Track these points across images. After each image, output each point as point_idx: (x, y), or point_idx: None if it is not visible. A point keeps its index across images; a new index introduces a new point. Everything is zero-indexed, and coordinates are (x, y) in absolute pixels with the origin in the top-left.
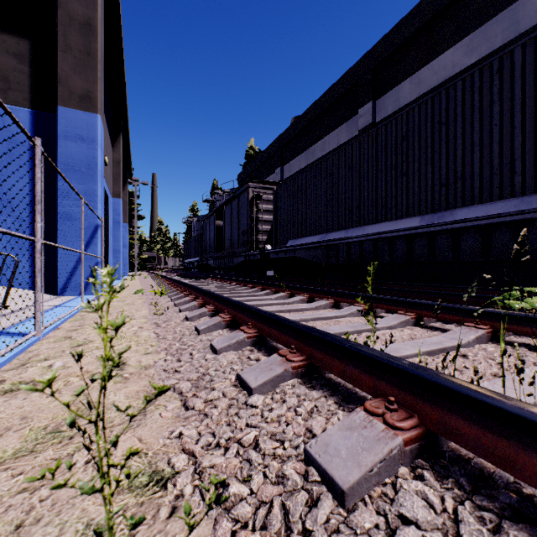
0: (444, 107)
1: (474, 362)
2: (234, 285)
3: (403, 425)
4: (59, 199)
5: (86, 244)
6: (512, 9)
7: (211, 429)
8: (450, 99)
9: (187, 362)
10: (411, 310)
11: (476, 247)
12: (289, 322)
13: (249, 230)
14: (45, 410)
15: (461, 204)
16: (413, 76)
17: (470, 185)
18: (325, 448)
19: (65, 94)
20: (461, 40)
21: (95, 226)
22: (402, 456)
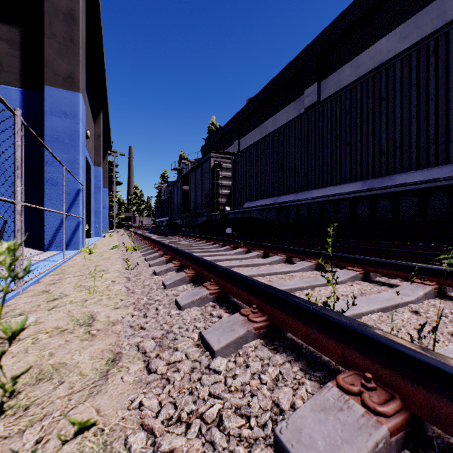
0: (384, 85)
1: (428, 319)
2: (198, 241)
3: (386, 411)
4: (46, 166)
5: (69, 206)
6: (440, 1)
7: (173, 398)
8: (389, 77)
9: (153, 317)
10: (358, 265)
11: (413, 208)
12: (250, 281)
13: (211, 194)
14: (7, 373)
15: (400, 170)
16: (352, 61)
17: (408, 154)
18: (298, 435)
19: (51, 75)
20: (394, 29)
21: (77, 191)
22: (388, 449)
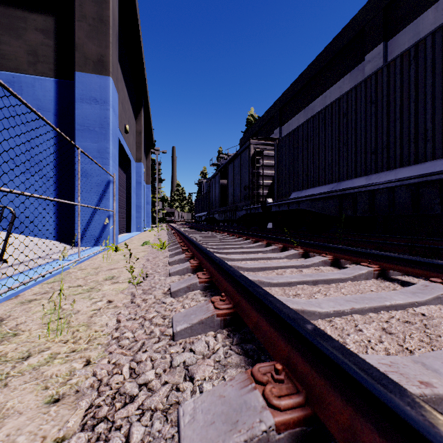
0: None
1: None
2: (236, 238)
3: None
4: (76, 157)
5: (99, 199)
6: None
7: None
8: None
9: None
10: None
11: None
12: None
13: (250, 185)
14: None
15: None
16: (439, 2)
17: None
18: None
19: (81, 60)
20: None
21: (107, 182)
22: None
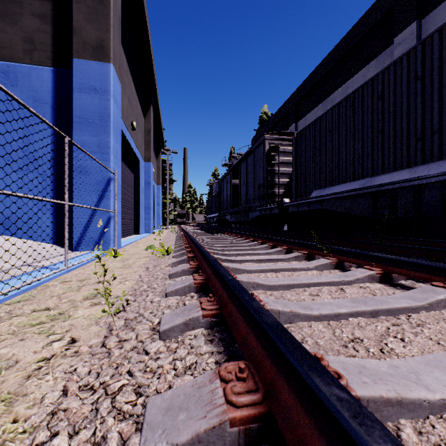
0: None
1: None
2: (250, 242)
3: None
4: (74, 152)
5: (98, 198)
6: None
7: None
8: None
9: None
10: None
11: None
12: None
13: (265, 183)
14: None
15: None
16: None
17: None
18: None
19: (80, 46)
20: None
21: (107, 180)
22: None
